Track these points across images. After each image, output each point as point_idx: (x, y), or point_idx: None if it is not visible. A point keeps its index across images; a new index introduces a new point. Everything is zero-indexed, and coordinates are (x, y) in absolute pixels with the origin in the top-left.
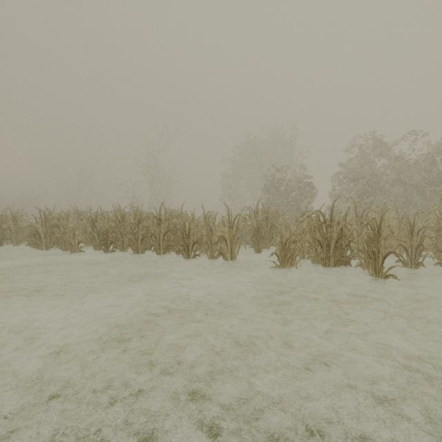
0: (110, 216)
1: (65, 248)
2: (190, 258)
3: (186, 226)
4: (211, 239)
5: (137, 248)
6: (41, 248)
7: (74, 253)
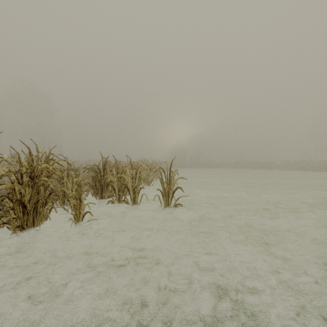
0: (304, 162)
1: (291, 170)
2: None
3: None
4: None
5: (313, 170)
6: (284, 170)
7: (294, 171)
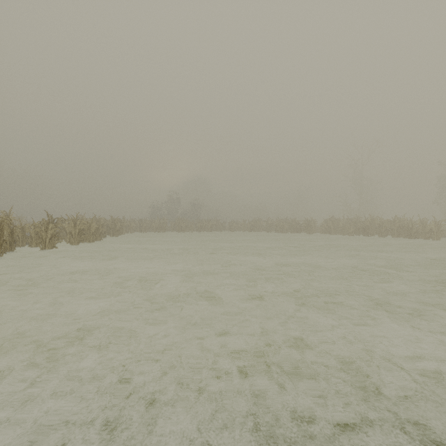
0: (367, 221)
1: (343, 234)
2: (412, 239)
3: (409, 225)
4: (424, 231)
5: (381, 235)
6: (331, 234)
7: (350, 236)
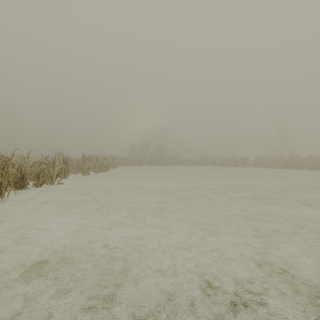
0: (288, 158)
1: (270, 168)
2: None
3: None
4: None
5: (299, 168)
6: (261, 167)
7: (275, 169)
